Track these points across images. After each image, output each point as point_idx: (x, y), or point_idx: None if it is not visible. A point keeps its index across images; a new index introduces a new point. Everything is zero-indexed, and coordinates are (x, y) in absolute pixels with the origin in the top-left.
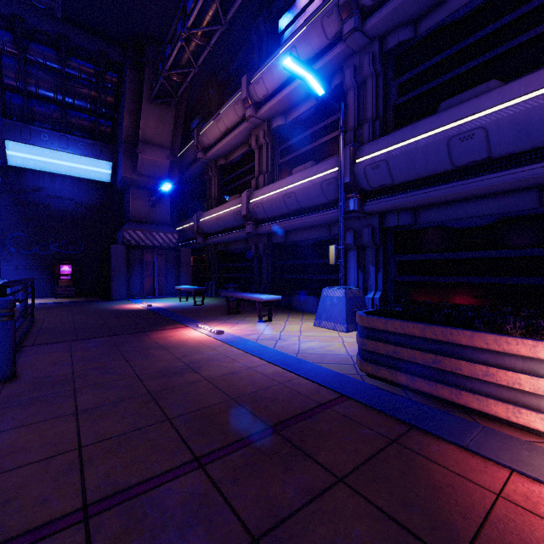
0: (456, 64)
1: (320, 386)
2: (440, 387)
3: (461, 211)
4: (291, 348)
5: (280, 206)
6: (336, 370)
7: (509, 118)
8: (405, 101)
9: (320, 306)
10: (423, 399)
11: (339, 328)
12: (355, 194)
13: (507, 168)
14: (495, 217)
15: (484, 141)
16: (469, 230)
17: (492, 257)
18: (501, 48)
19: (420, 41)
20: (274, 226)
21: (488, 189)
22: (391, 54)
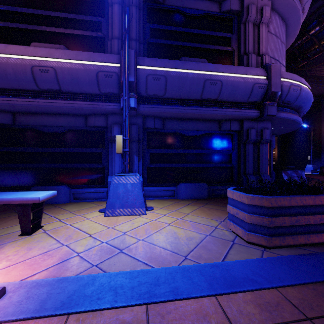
0: (184, 39)
1: (305, 286)
2: (323, 235)
3: (189, 125)
4: (163, 253)
5: (23, 77)
6: (250, 256)
7: (231, 82)
8: (155, 43)
9: (111, 195)
10: (316, 248)
11: (138, 212)
12: (135, 94)
13: (222, 107)
14: (203, 132)
15: (220, 89)
16: (190, 137)
17: (201, 153)
18: (205, 45)
19: (165, 9)
20: (5, 100)
21: (211, 116)
22: (146, 2)
